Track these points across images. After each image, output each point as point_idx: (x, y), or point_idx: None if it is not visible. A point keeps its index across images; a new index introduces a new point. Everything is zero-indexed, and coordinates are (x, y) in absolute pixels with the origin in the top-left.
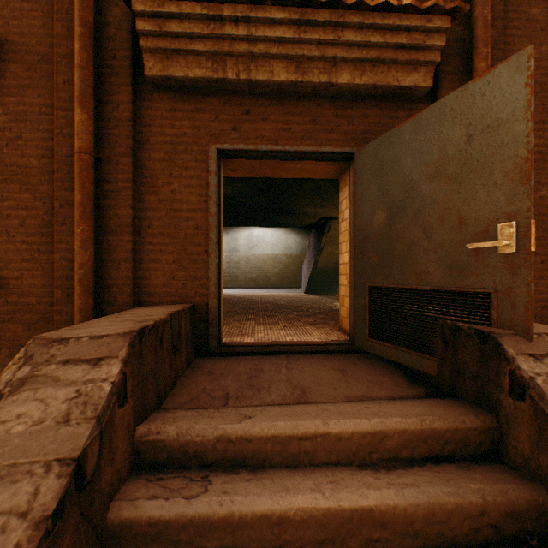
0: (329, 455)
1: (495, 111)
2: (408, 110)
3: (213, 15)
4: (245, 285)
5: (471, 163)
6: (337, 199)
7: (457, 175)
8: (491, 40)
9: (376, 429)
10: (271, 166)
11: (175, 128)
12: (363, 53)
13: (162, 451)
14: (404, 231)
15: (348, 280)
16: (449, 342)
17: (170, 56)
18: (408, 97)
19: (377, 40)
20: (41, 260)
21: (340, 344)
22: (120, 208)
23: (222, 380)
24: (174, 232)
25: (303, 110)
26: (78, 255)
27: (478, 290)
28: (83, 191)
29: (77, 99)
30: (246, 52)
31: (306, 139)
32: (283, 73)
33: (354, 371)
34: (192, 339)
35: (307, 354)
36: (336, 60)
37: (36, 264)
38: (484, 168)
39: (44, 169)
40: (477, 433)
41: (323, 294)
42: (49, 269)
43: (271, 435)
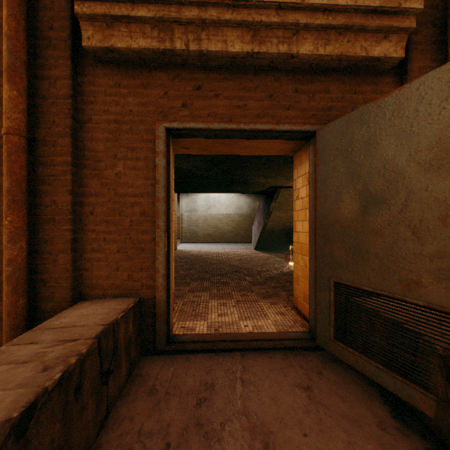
0: None
1: None
2: (374, 84)
3: None
4: (203, 240)
5: None
6: (287, 172)
7: None
8: None
9: None
10: (225, 144)
11: (119, 106)
12: (329, 19)
13: None
14: (383, 227)
15: (304, 261)
16: None
17: (111, 25)
18: (375, 69)
19: (345, 3)
20: None
21: (299, 339)
22: (57, 194)
23: (164, 408)
24: (118, 219)
25: (259, 85)
26: (5, 250)
27: None
28: (11, 177)
29: (4, 73)
30: (195, 18)
31: (262, 116)
32: (238, 42)
33: (322, 389)
34: (136, 339)
35: (264, 350)
36: (298, 27)
37: None
38: None
39: None
40: None
41: (271, 250)
42: None
43: None
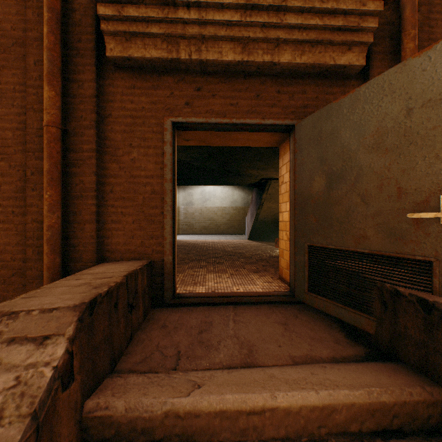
0: (277, 429)
1: (437, 86)
2: (342, 87)
3: (167, 1)
4: (199, 232)
5: (411, 135)
6: (276, 163)
7: (396, 146)
8: (417, 23)
9: (324, 403)
10: (220, 136)
11: (134, 104)
12: (303, 35)
13: (110, 427)
14: (342, 197)
15: (287, 236)
16: (388, 305)
17: (129, 39)
18: (343, 74)
19: (316, 23)
20: (15, 221)
21: (281, 295)
22: (85, 175)
23: (174, 335)
24: (133, 196)
25: (248, 87)
26: (46, 218)
27: (418, 258)
28: (50, 160)
29: (45, 78)
30: (197, 34)
31: (251, 112)
32: (231, 53)
33: (296, 324)
34: (149, 292)
35: (252, 304)
36: (279, 41)
37: (11, 224)
38: (425, 140)
39: (18, 140)
40: (425, 406)
41: (263, 240)
42: (22, 229)
43: (220, 410)
